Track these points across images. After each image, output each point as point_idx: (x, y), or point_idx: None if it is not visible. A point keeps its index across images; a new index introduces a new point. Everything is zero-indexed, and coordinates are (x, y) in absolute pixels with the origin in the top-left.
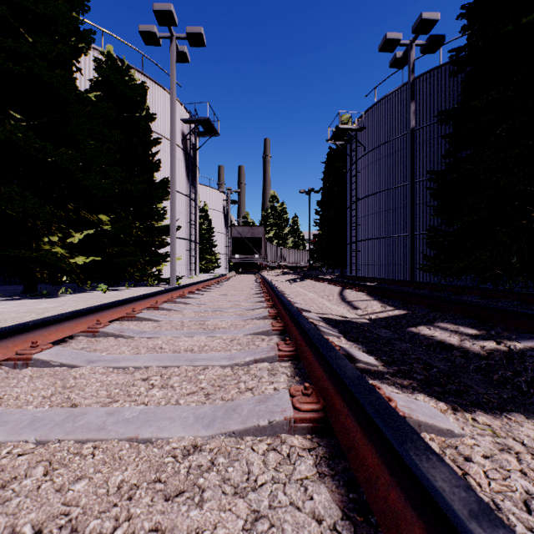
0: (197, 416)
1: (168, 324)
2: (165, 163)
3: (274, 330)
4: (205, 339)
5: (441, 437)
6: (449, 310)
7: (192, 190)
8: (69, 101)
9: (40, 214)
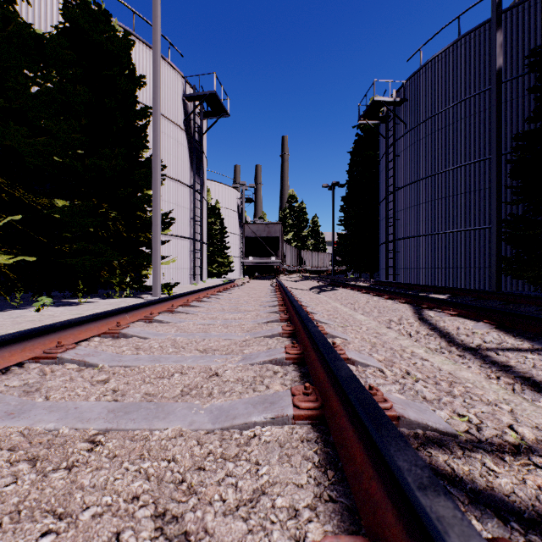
0: None
1: None
2: (163, 145)
3: None
4: None
5: None
6: None
7: (197, 181)
8: None
9: None
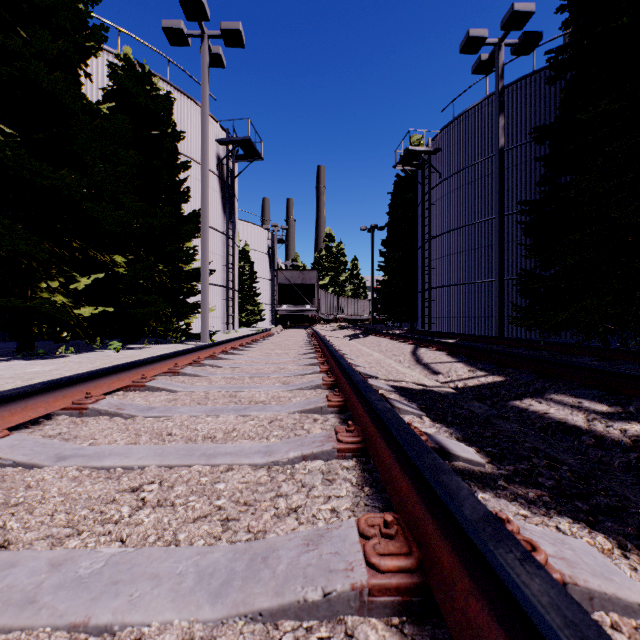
0: (201, 572)
1: (187, 396)
2: (196, 192)
3: (330, 407)
4: (235, 419)
5: (630, 619)
6: (562, 377)
7: (229, 226)
8: (74, 113)
9: (36, 254)
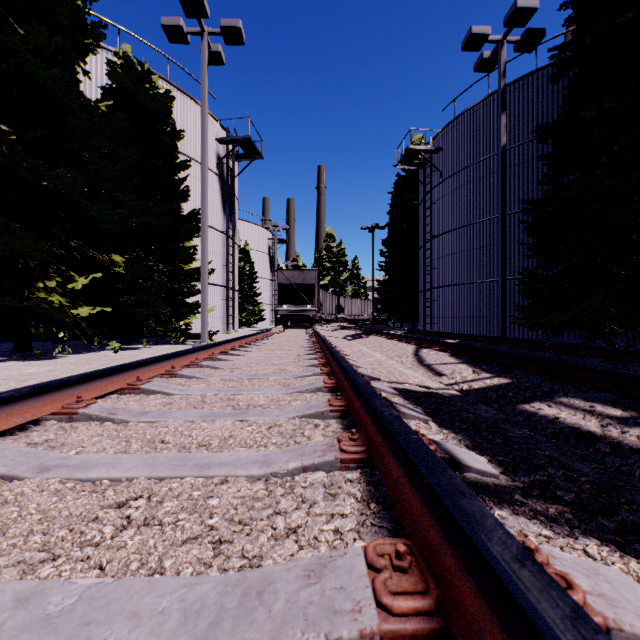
0: (187, 609)
1: (183, 399)
2: (196, 192)
3: (332, 412)
4: (232, 425)
5: None
6: (571, 379)
7: (229, 226)
8: (72, 111)
9: (32, 253)
